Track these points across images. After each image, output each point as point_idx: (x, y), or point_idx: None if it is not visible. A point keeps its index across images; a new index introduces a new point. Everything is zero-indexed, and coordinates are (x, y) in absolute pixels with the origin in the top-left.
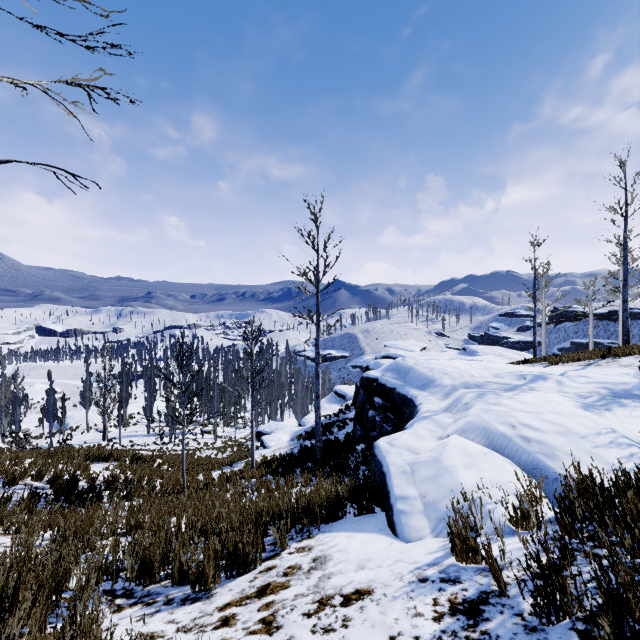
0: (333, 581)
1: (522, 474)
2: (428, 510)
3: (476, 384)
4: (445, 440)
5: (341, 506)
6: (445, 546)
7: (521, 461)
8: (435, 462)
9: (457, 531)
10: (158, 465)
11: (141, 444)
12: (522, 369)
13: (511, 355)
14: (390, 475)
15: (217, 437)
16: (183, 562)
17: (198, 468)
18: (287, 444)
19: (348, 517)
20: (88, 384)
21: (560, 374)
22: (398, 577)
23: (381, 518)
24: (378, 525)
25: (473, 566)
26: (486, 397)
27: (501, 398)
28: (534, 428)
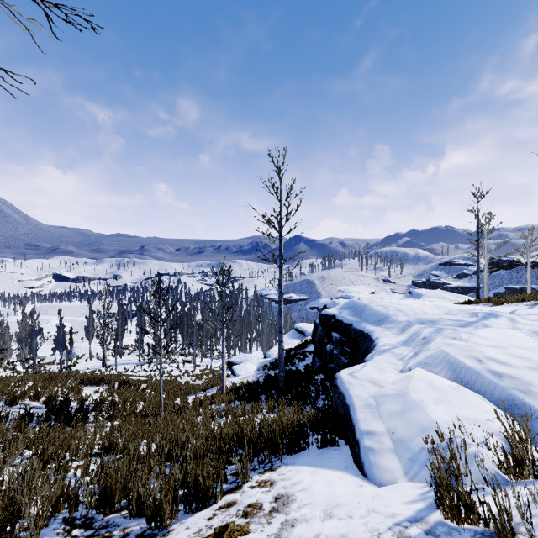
0: (297, 531)
1: (499, 411)
2: (399, 448)
3: (430, 320)
4: (409, 373)
5: (304, 437)
6: (425, 495)
7: (494, 397)
8: (401, 396)
9: (445, 482)
10: (142, 389)
11: (133, 370)
12: (472, 307)
13: (453, 298)
14: (354, 408)
15: (196, 366)
16: (142, 493)
17: (176, 392)
18: (254, 373)
19: (311, 449)
20: (91, 320)
21: (509, 312)
22: (374, 535)
23: (345, 452)
24: (343, 461)
25: (468, 528)
26: (444, 332)
27: (459, 333)
28: (502, 362)
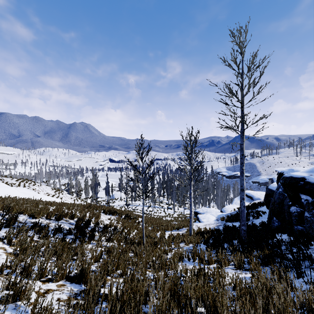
0: None
1: None
2: None
3: None
4: None
5: None
6: None
7: None
8: None
9: None
10: (138, 221)
11: (140, 209)
12: None
13: None
14: None
15: (175, 211)
16: None
17: (159, 227)
18: (214, 222)
19: None
20: (121, 180)
21: None
22: None
23: None
24: None
25: None
26: None
27: None
28: None
